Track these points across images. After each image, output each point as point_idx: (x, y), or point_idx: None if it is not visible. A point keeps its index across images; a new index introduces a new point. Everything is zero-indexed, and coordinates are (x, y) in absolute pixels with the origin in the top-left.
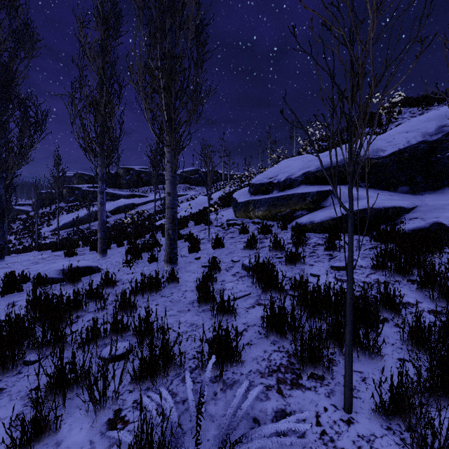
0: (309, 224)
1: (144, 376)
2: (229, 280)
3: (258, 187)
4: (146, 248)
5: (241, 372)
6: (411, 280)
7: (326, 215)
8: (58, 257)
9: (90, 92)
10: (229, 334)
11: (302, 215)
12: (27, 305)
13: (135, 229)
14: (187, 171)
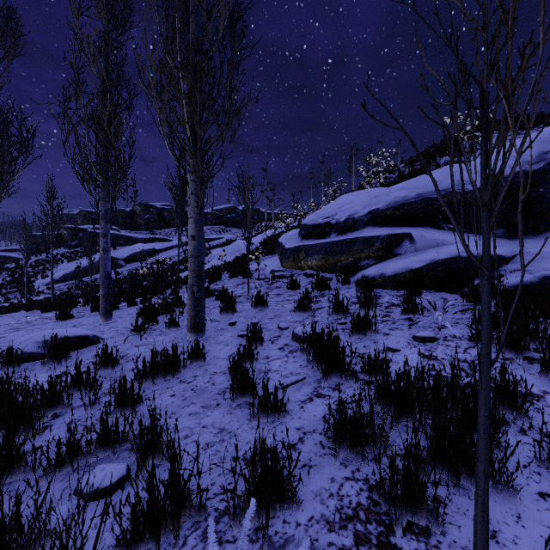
0: (379, 278)
1: (139, 534)
2: (275, 357)
3: (311, 229)
4: (165, 308)
5: (297, 521)
6: (527, 357)
7: (401, 266)
8: (48, 321)
9: (89, 101)
10: (277, 459)
11: (368, 266)
12: None
13: (153, 283)
14: (221, 209)
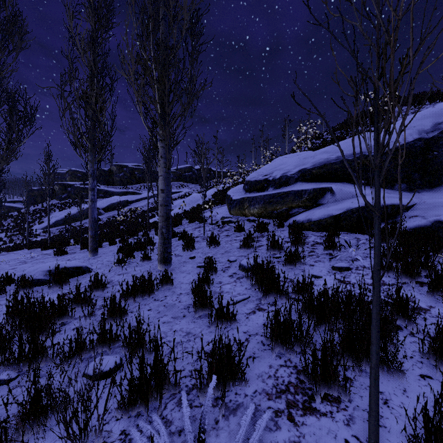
0: (307, 222)
1: (133, 400)
2: (226, 282)
3: (253, 184)
4: (139, 246)
5: (245, 393)
6: (419, 282)
7: (324, 213)
8: (47, 256)
9: (80, 85)
10: (230, 349)
11: (298, 213)
12: (7, 312)
13: (128, 227)
14: (181, 168)
